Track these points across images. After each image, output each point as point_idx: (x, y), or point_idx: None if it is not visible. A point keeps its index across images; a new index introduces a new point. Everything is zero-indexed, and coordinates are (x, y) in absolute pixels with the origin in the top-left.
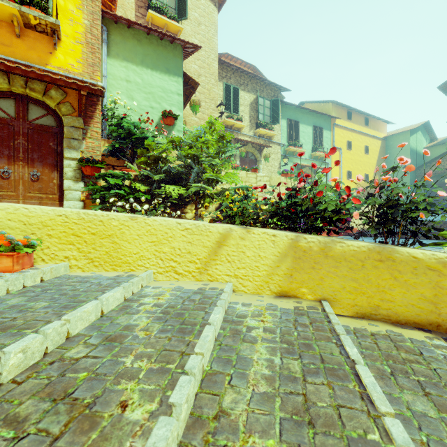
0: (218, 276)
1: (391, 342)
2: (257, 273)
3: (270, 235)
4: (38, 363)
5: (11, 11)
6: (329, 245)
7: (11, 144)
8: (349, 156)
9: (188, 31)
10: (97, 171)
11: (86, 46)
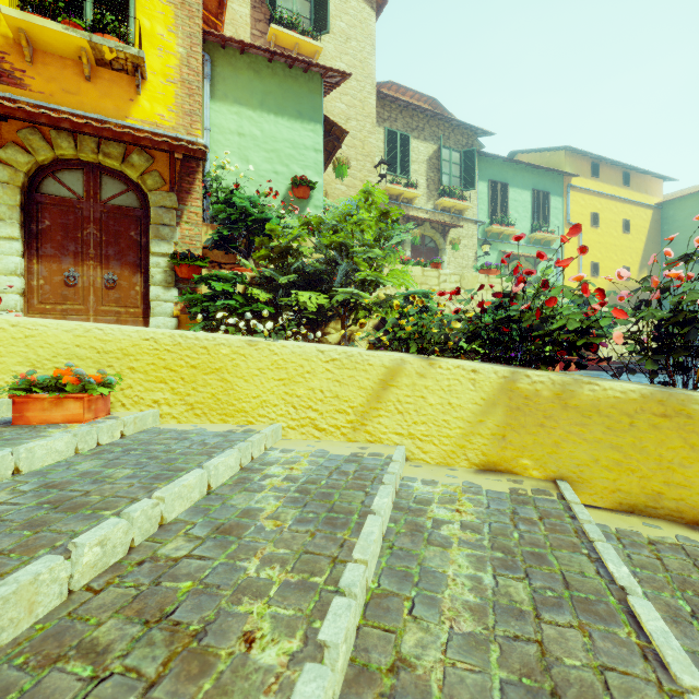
0: (383, 434)
1: (687, 558)
2: (446, 432)
3: (468, 371)
4: (122, 562)
5: (79, 43)
6: (570, 388)
7: (79, 236)
8: (595, 237)
9: (330, 52)
10: (197, 272)
11: (181, 86)
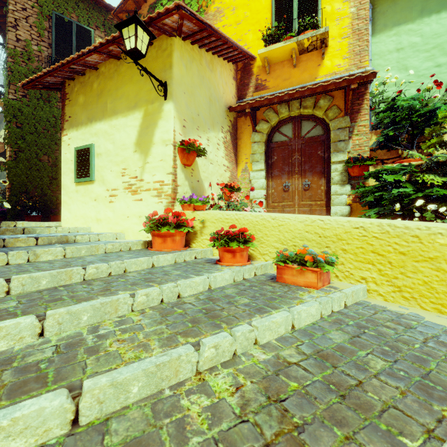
0: None
1: None
2: None
3: None
4: None
5: (291, 47)
6: None
7: (289, 162)
8: None
9: None
10: (365, 170)
11: (352, 36)
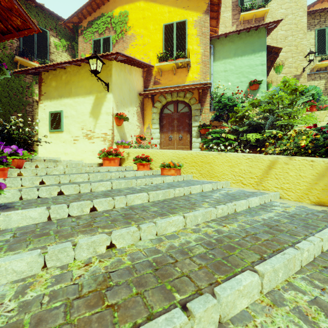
0: (269, 187)
1: None
2: (298, 187)
3: (309, 161)
4: (182, 196)
5: (172, 65)
6: None
7: (172, 124)
8: None
9: (274, 8)
10: (207, 131)
11: (202, 64)
